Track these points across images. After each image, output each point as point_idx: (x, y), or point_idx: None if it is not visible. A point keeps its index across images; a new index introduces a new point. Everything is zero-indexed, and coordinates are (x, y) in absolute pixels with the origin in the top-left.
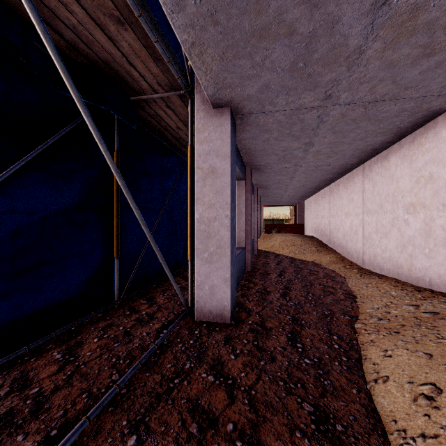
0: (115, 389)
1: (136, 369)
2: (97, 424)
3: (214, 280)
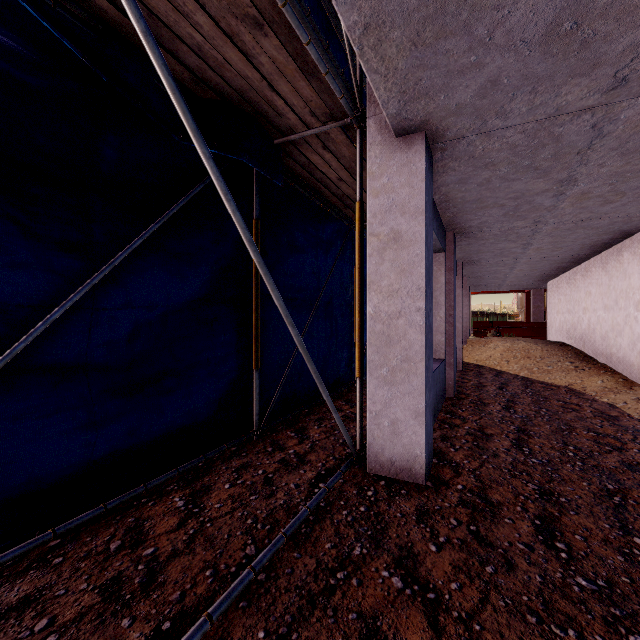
0: (248, 574)
1: (280, 545)
2: (223, 625)
3: (398, 412)
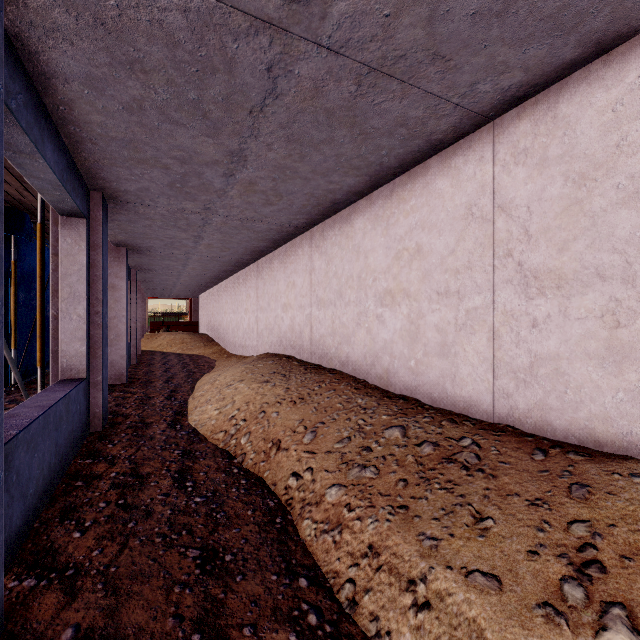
0: None
1: None
2: None
3: (114, 357)
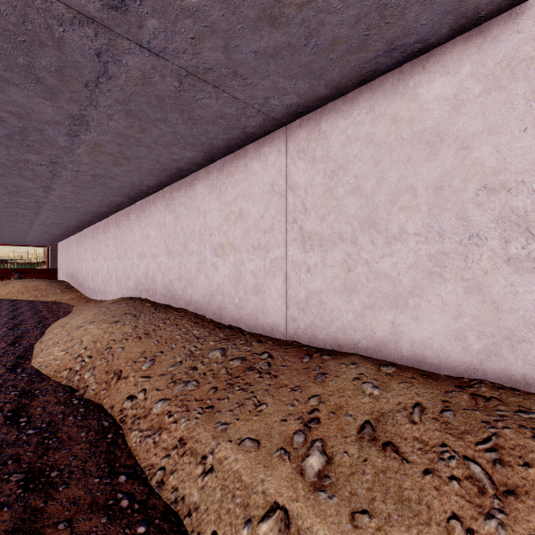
0: None
1: None
2: None
3: None
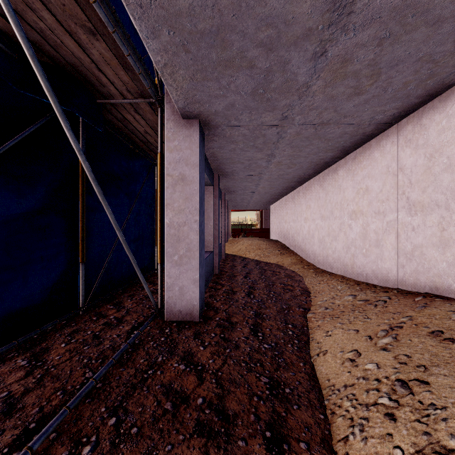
0: (92, 383)
1: (111, 365)
2: (76, 413)
3: (184, 281)
